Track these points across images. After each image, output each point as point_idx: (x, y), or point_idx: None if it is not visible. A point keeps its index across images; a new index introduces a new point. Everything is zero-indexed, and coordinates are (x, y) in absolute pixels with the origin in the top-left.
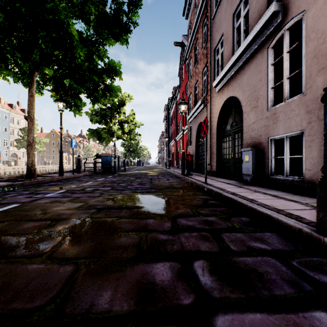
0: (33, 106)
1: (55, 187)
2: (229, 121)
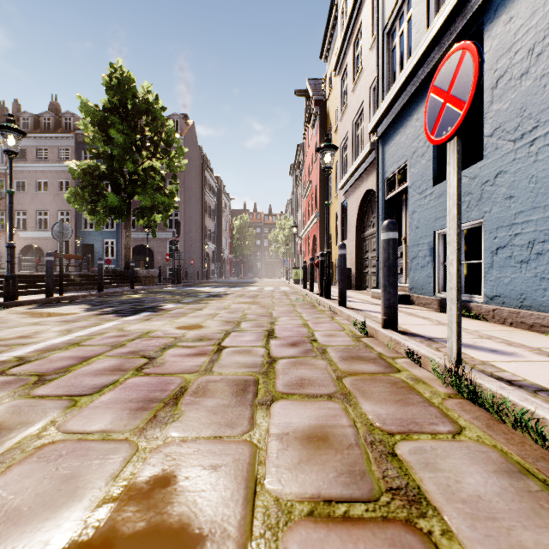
0: None
1: None
2: (30, 254)
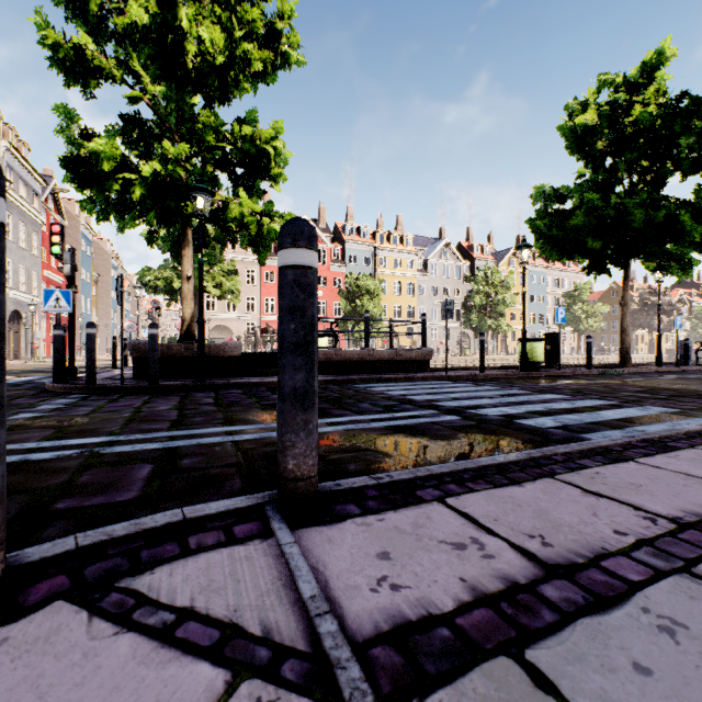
0: (627, 289)
1: (661, 375)
2: None
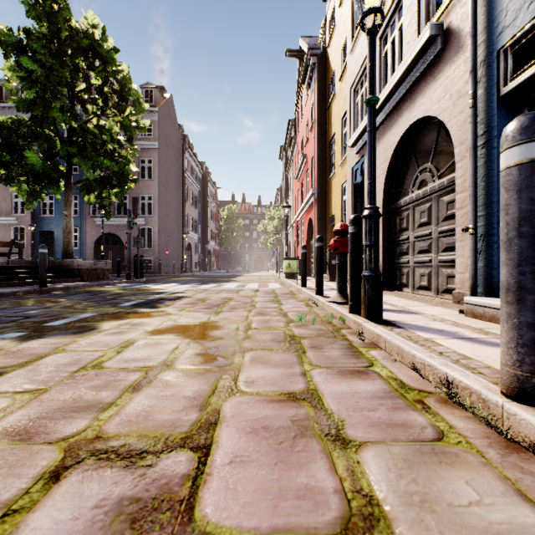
0: None
1: None
2: None
